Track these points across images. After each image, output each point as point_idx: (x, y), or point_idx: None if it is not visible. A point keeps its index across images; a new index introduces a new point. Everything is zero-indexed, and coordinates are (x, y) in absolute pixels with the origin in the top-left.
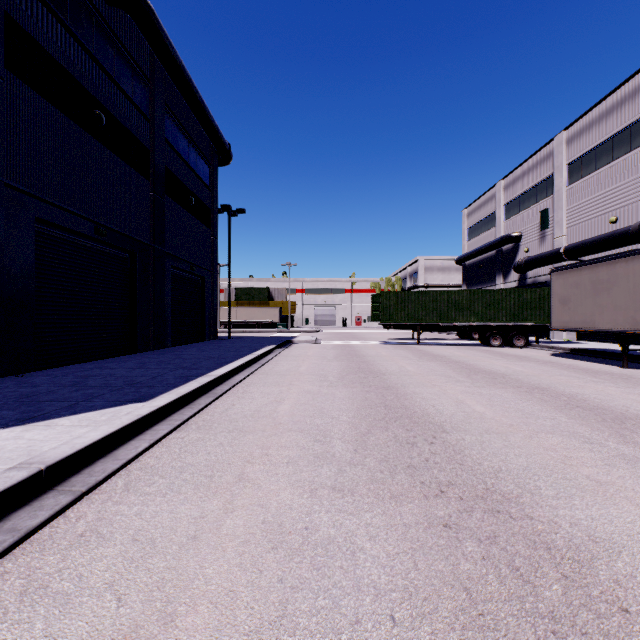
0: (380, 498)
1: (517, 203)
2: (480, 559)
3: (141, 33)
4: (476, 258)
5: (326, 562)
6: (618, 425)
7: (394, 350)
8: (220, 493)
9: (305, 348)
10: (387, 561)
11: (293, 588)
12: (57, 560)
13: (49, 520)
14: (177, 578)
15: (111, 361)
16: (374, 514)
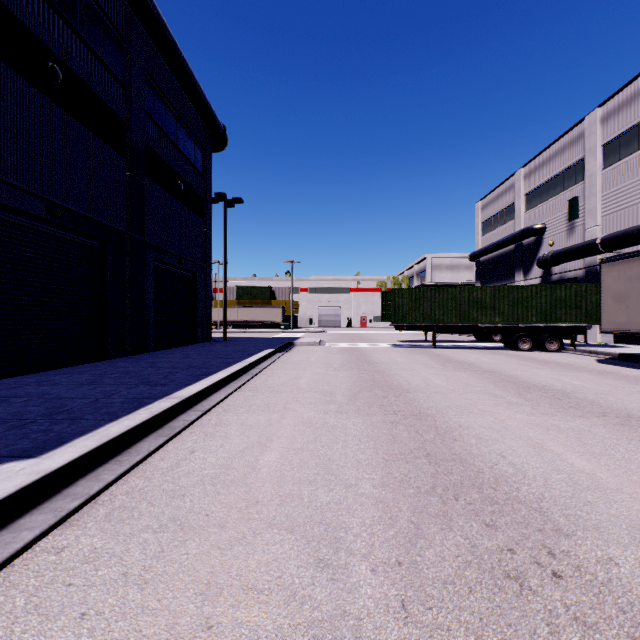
0: None
1: (540, 192)
2: None
3: None
4: (492, 254)
5: None
6: None
7: (409, 355)
8: None
9: (307, 352)
10: None
11: None
12: None
13: None
14: None
15: (65, 372)
16: None
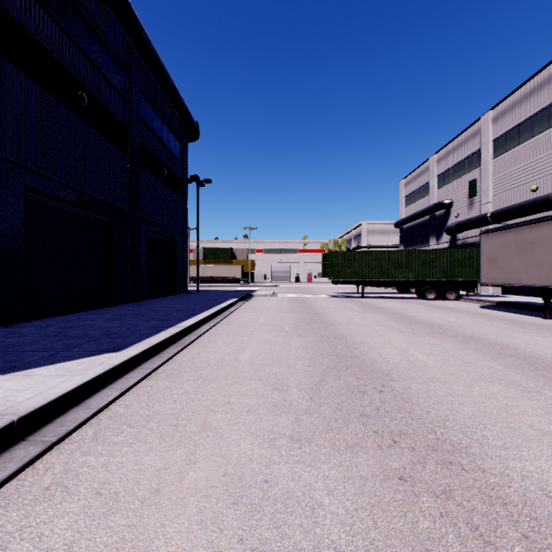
0: (336, 448)
1: (448, 174)
2: (438, 516)
3: (119, 24)
4: (412, 222)
5: (286, 519)
6: (550, 373)
7: (342, 303)
8: (184, 443)
9: (264, 301)
10: (346, 518)
11: (253, 550)
12: (20, 517)
13: (17, 472)
14: (137, 538)
15: (92, 313)
16: (331, 466)
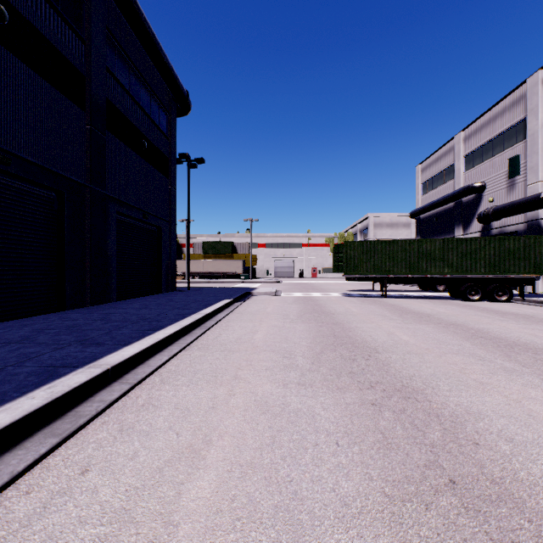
0: None
1: (479, 153)
2: None
3: None
4: (432, 211)
5: None
6: None
7: (363, 305)
8: None
9: (264, 302)
10: None
11: None
12: None
13: None
14: None
15: (7, 325)
16: None
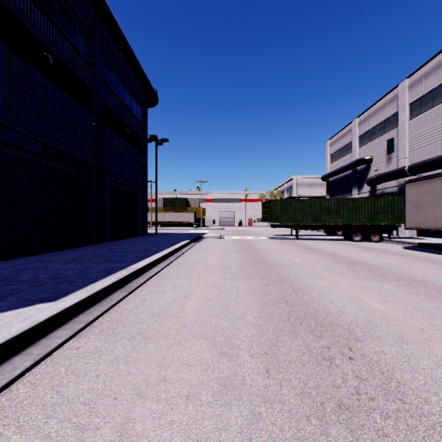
0: None
1: (369, 135)
2: None
3: None
4: (337, 176)
5: None
6: None
7: (280, 244)
8: None
9: (212, 242)
10: None
11: None
12: None
13: None
14: None
15: (55, 254)
16: None
